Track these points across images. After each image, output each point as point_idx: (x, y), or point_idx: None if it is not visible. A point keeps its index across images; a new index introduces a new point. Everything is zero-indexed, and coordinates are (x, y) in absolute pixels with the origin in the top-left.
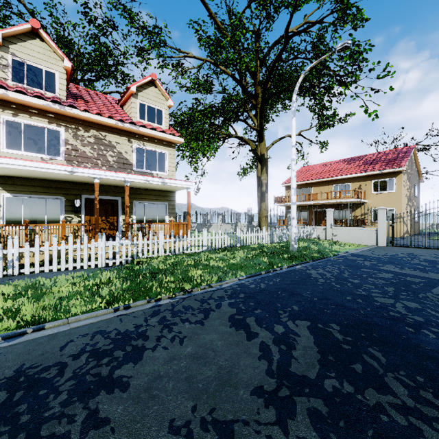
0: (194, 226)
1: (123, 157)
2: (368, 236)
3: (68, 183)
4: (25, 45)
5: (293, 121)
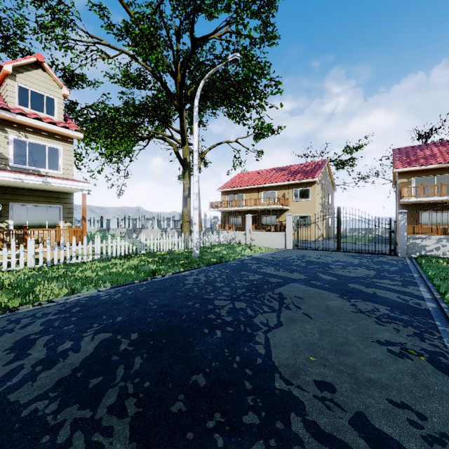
0: (123, 232)
1: None
2: (278, 241)
3: None
4: None
5: (195, 125)
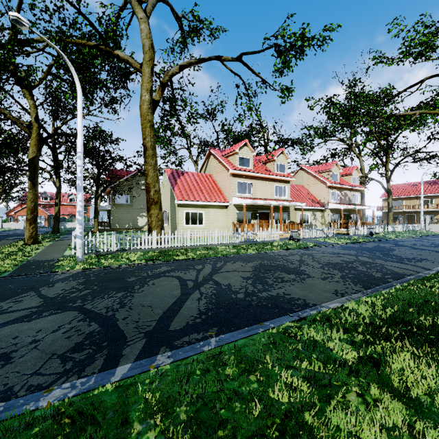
0: None
1: (349, 198)
2: None
3: (339, 209)
4: (333, 168)
5: (422, 185)
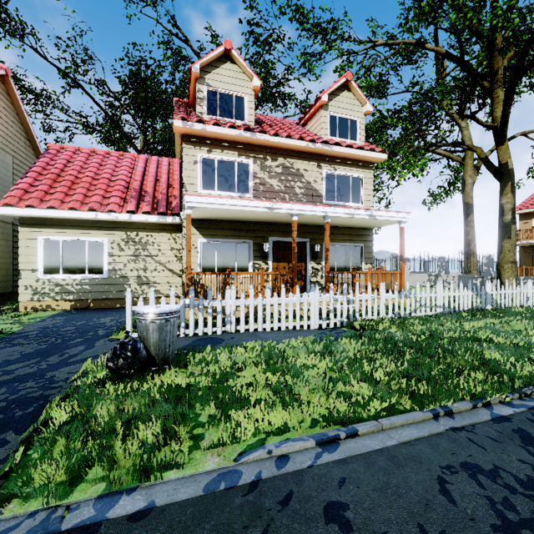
0: None
1: (311, 187)
2: None
3: (256, 224)
4: (217, 72)
5: None
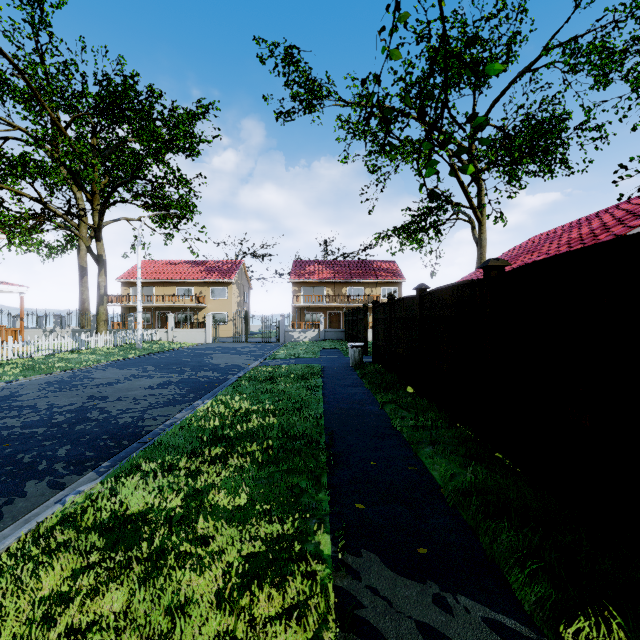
0: None
1: None
2: (200, 337)
3: None
4: None
5: (139, 248)
